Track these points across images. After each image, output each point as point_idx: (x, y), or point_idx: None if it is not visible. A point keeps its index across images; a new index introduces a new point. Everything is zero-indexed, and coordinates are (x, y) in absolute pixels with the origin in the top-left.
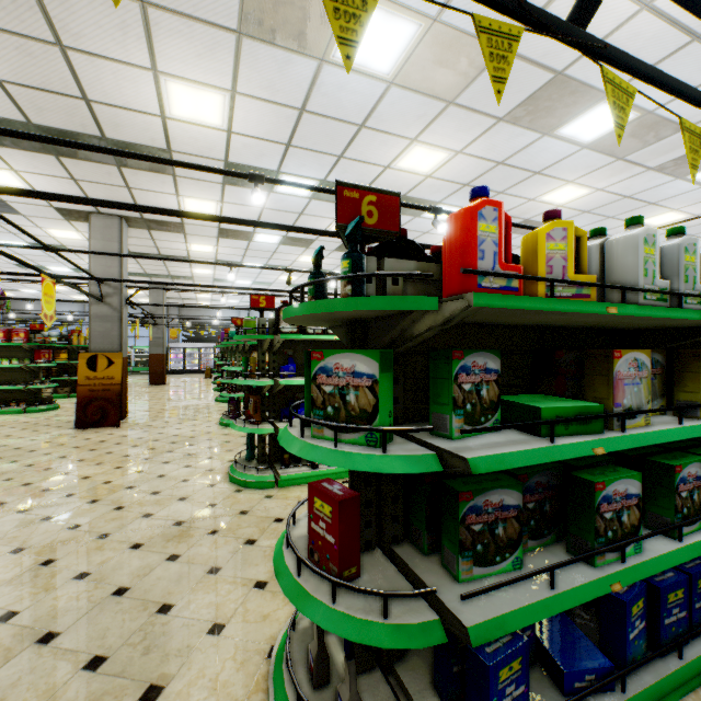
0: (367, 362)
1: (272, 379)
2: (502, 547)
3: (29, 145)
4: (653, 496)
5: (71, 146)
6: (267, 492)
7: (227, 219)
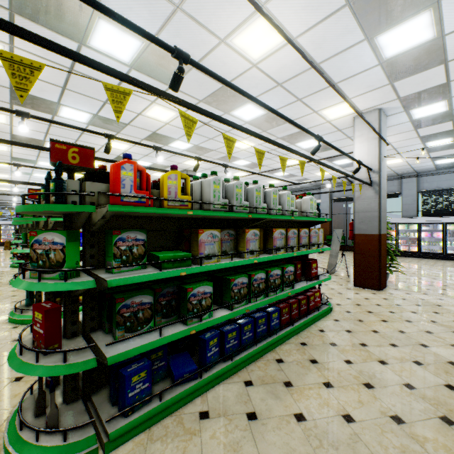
0: (60, 236)
1: None
2: (142, 322)
3: None
4: (225, 293)
5: None
6: None
7: None
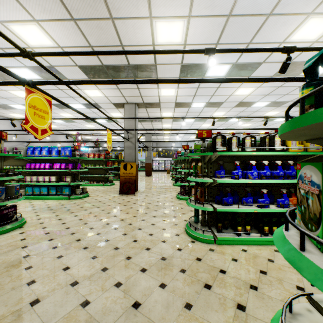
0: None
1: (209, 178)
2: None
3: (103, 76)
4: None
5: (114, 53)
6: (210, 246)
7: (192, 80)
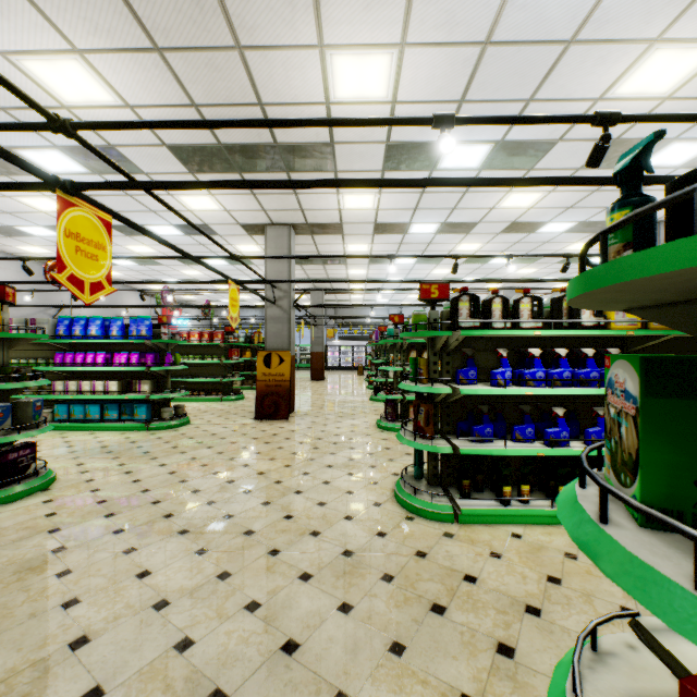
0: None
1: (445, 385)
2: None
3: (220, 167)
4: None
5: (243, 125)
6: (445, 527)
7: (406, 181)
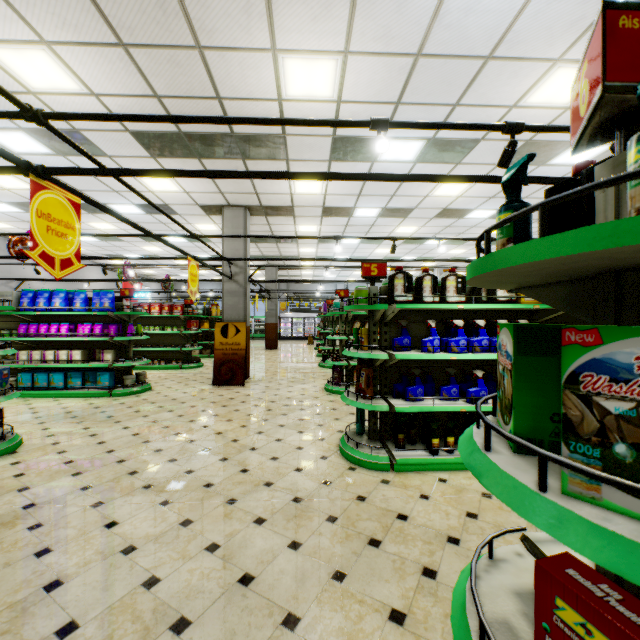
0: None
1: (383, 351)
2: None
3: (180, 152)
4: None
5: (204, 121)
6: (382, 475)
7: (347, 175)
